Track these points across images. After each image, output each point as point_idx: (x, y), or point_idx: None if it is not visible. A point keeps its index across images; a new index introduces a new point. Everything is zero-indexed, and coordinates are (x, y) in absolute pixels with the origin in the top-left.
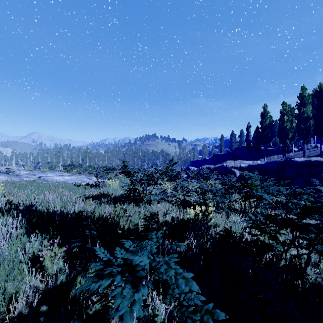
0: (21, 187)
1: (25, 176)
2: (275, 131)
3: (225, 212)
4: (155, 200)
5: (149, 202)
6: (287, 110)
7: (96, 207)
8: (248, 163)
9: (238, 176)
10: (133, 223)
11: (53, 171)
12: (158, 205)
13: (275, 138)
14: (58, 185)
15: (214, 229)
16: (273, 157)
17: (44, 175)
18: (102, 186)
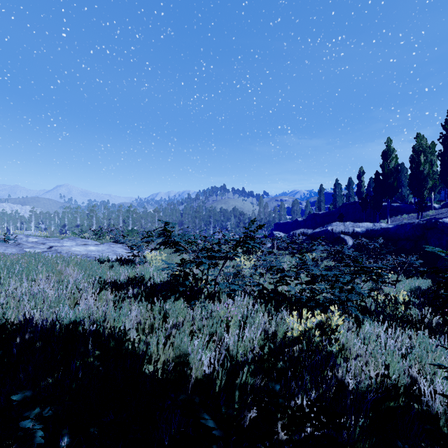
0: (1, 266)
1: (29, 246)
2: (401, 180)
3: (350, 316)
4: (223, 291)
5: (212, 295)
6: (425, 146)
7: (117, 305)
8: (365, 227)
9: (350, 246)
10: (177, 350)
11: (73, 238)
12: (228, 301)
13: (401, 190)
14: (71, 262)
15: (345, 365)
16: (400, 217)
17: (59, 244)
18: (139, 264)
